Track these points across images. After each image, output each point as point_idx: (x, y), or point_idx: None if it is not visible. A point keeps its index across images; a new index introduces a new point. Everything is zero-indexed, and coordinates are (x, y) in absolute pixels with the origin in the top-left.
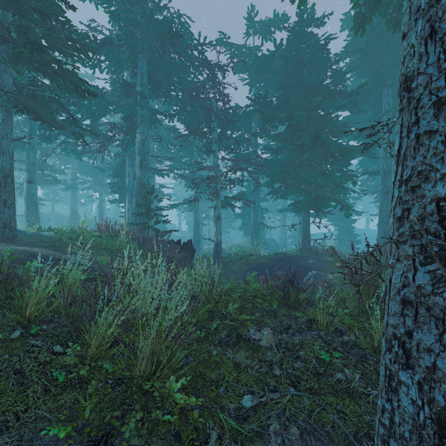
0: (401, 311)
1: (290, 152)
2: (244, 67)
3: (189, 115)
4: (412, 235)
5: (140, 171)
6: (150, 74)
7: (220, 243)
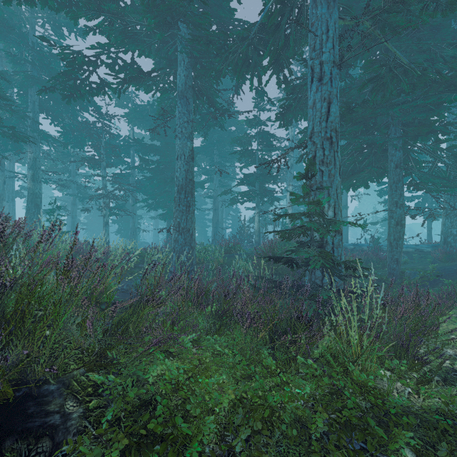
0: (174, 242)
1: (158, 183)
2: (126, 113)
3: (75, 137)
4: (175, 228)
5: (32, 183)
6: (40, 101)
7: (108, 241)
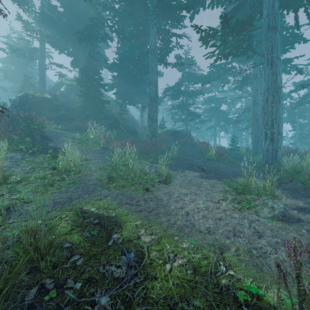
0: None
1: None
2: None
3: None
4: None
5: None
6: None
7: None
